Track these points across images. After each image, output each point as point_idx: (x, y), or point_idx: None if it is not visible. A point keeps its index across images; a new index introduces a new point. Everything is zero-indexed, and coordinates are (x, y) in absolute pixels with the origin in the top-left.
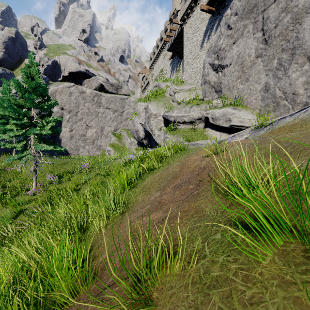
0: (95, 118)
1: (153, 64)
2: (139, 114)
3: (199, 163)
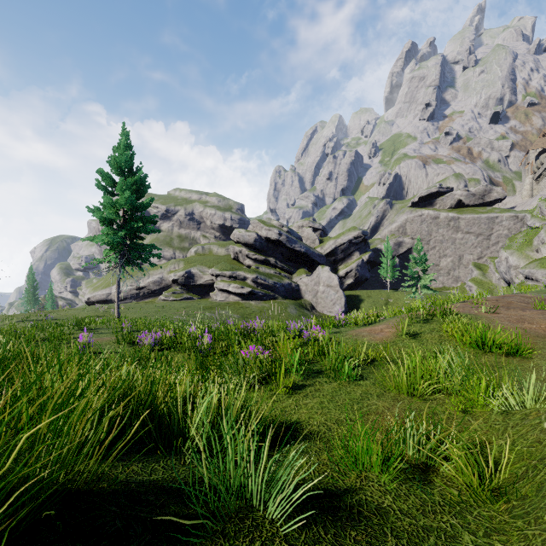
0: (451, 246)
1: None
2: (501, 261)
3: None
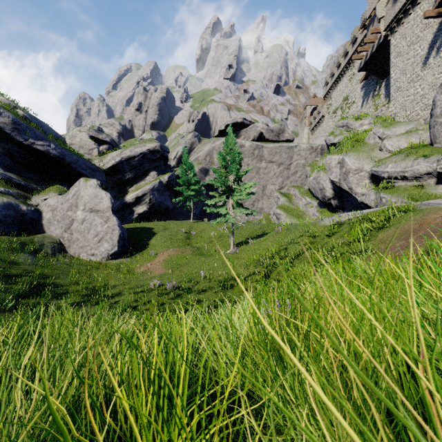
0: (256, 176)
1: (330, 91)
2: (330, 169)
3: (441, 220)
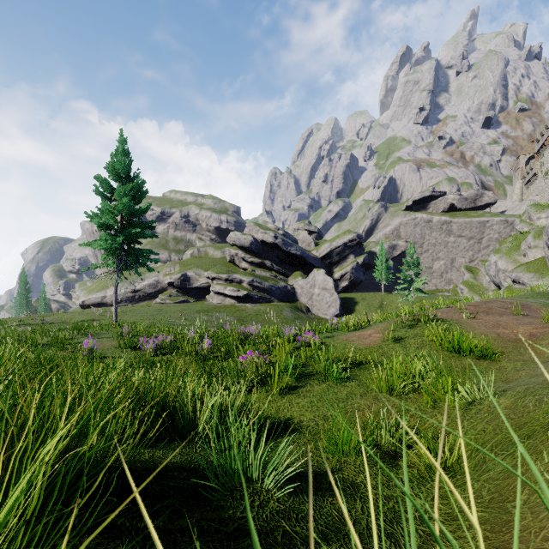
0: (444, 249)
1: (541, 149)
2: (490, 265)
3: None
